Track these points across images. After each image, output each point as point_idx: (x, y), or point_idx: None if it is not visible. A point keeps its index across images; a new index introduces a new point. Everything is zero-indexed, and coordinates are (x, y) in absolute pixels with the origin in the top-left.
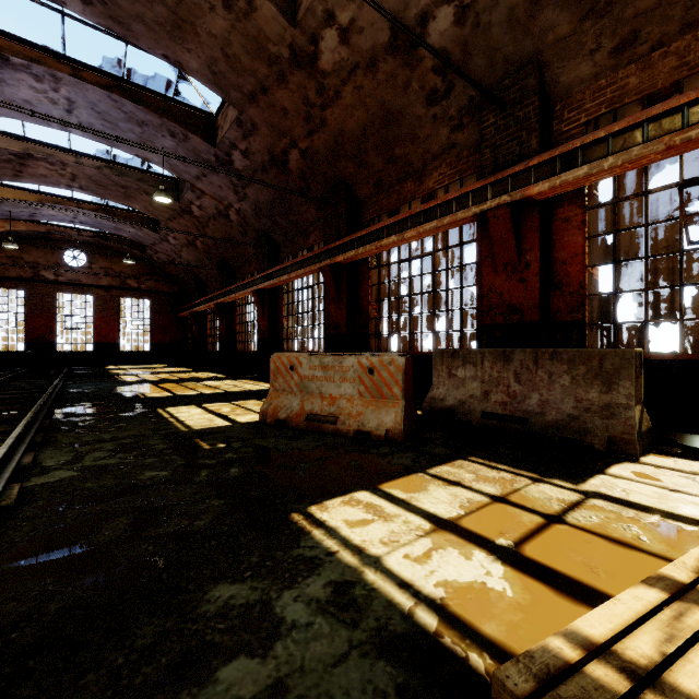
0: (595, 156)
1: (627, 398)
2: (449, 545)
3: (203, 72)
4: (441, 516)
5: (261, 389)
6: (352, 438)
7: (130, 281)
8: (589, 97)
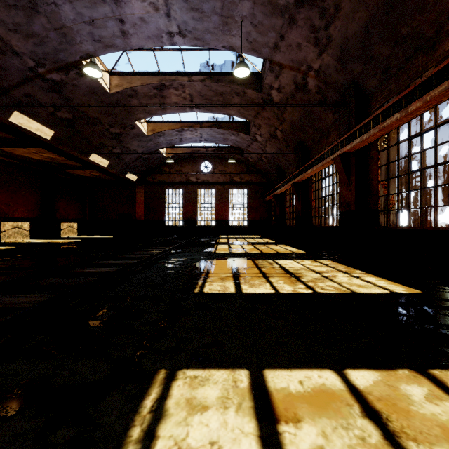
0: None
1: None
2: None
3: None
4: None
5: (374, 293)
6: None
7: (235, 177)
8: None
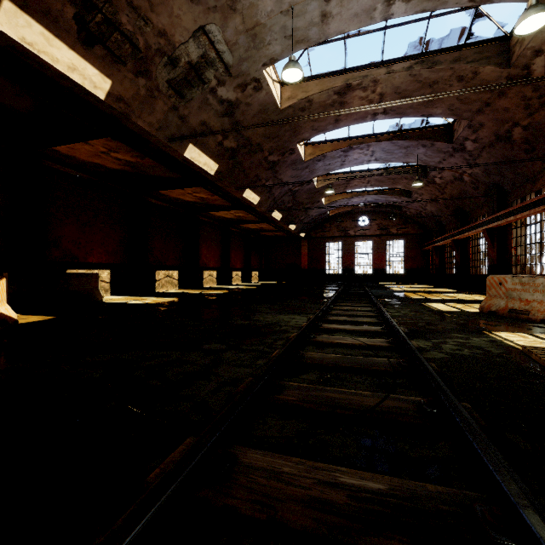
0: None
1: None
2: None
3: (444, 112)
4: None
5: None
6: (538, 323)
7: (392, 229)
8: None
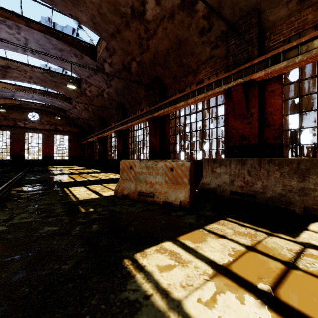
0: (290, 56)
1: (314, 185)
2: (227, 289)
3: (89, 23)
4: (218, 262)
5: (118, 178)
6: (161, 205)
7: (59, 127)
8: (285, 27)
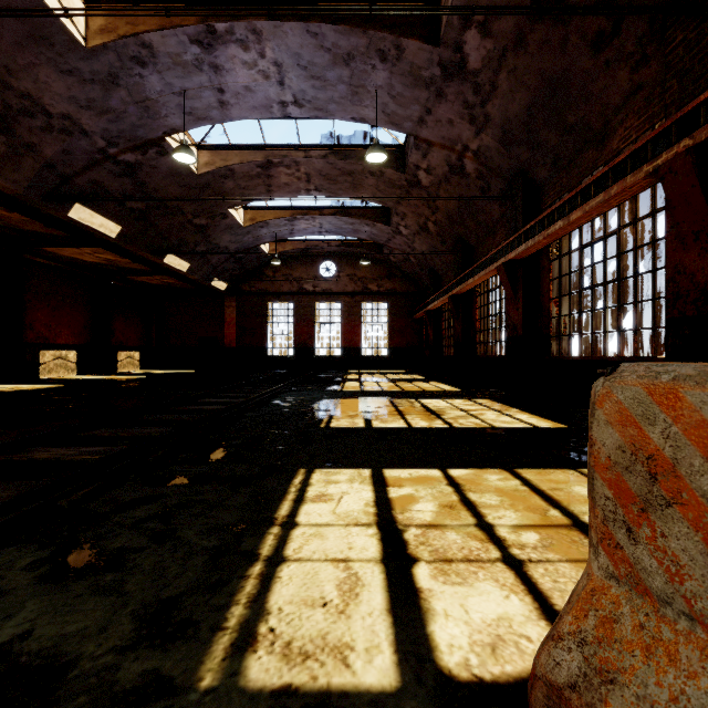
0: None
1: None
2: None
3: None
4: None
5: (514, 427)
6: None
7: (370, 285)
8: None
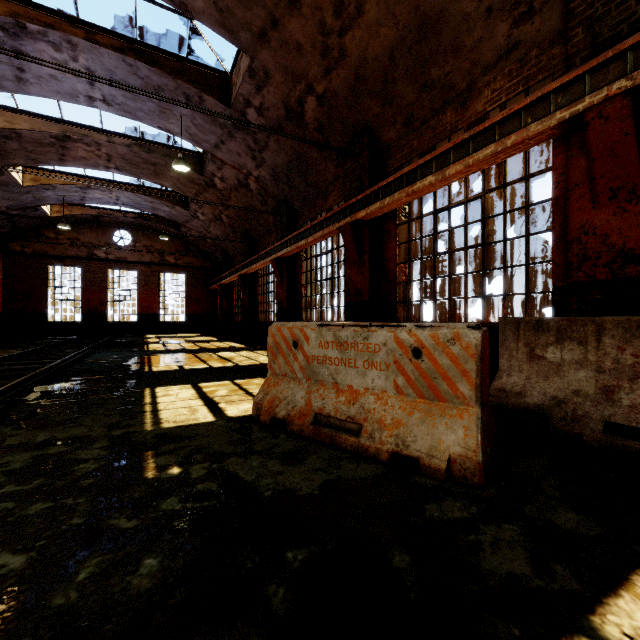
0: None
1: None
2: None
3: (209, 12)
4: None
5: None
6: (385, 465)
7: (168, 257)
8: None
